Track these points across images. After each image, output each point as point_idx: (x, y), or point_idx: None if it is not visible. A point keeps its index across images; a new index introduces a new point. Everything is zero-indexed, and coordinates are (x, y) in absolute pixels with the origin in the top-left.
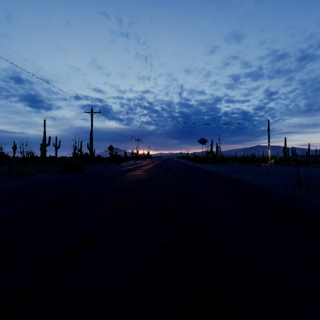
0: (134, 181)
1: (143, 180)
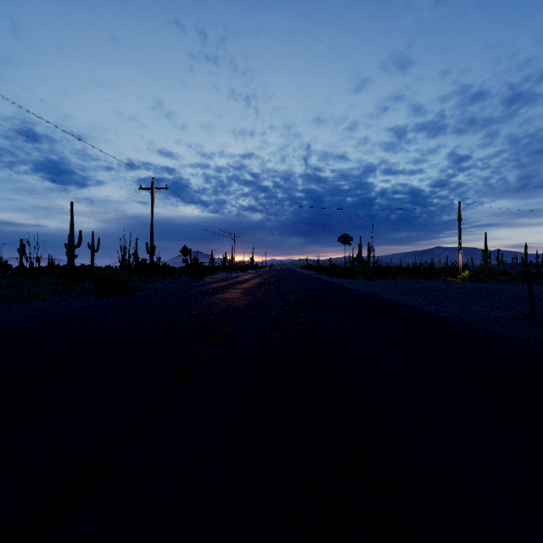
0: (224, 311)
1: (239, 310)
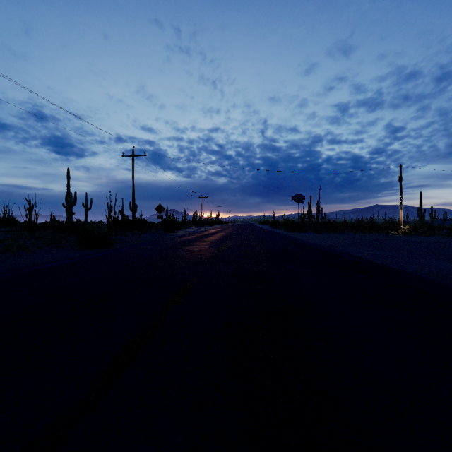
0: (189, 264)
1: (204, 263)
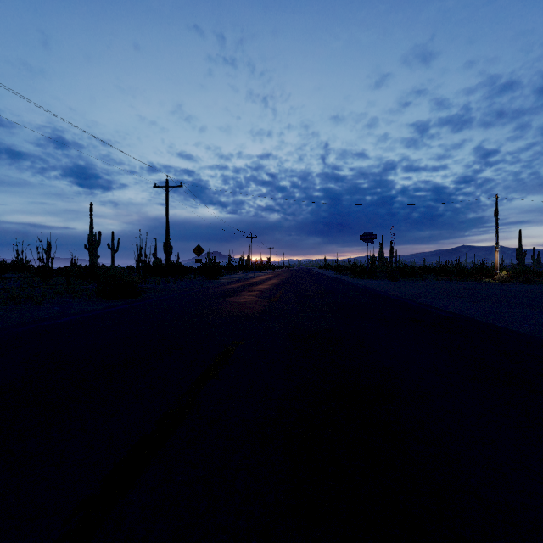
0: (232, 321)
1: (251, 320)
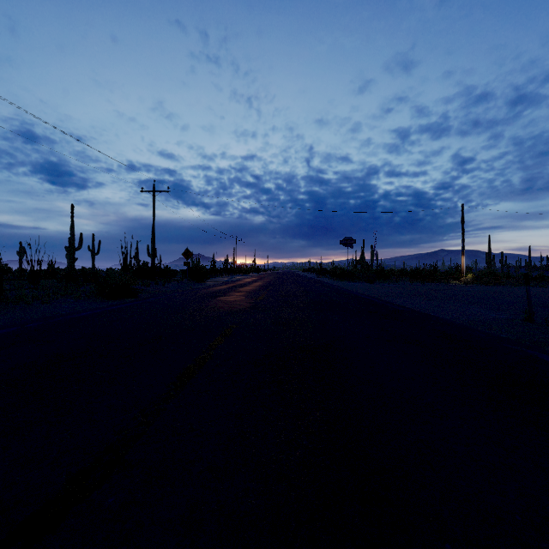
0: (226, 313)
1: (242, 312)
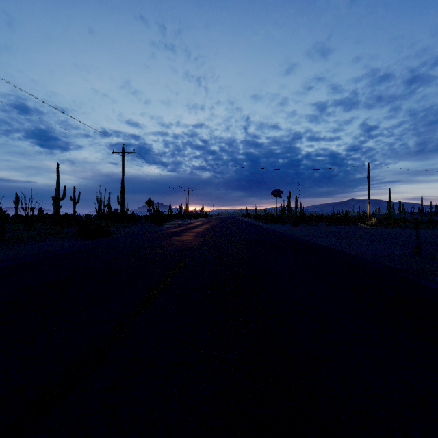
0: (181, 250)
1: (193, 249)
